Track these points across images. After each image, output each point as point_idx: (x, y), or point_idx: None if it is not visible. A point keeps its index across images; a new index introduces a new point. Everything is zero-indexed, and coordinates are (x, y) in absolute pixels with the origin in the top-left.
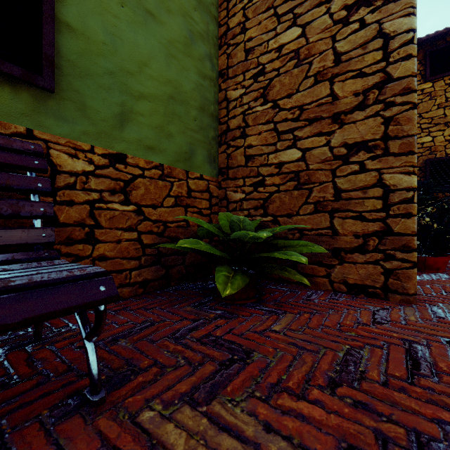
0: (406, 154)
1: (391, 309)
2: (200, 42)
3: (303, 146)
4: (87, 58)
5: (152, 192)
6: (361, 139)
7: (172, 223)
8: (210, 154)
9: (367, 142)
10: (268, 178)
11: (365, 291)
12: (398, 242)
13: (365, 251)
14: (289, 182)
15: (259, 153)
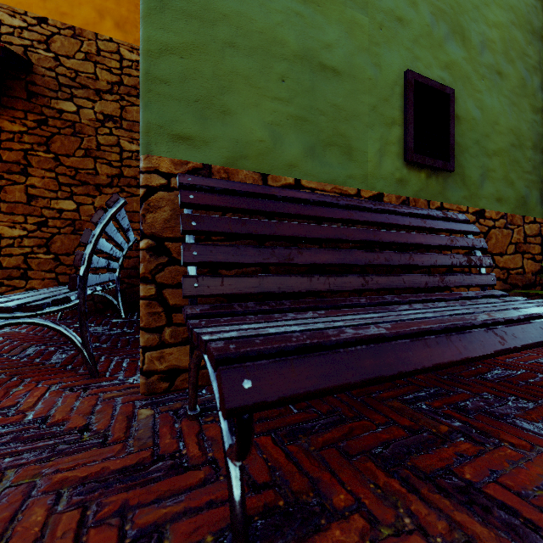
0: None
1: None
2: (532, 76)
3: None
4: (465, 137)
5: (499, 241)
6: None
7: (512, 270)
8: (541, 193)
9: None
10: None
11: None
12: None
13: None
14: None
15: None
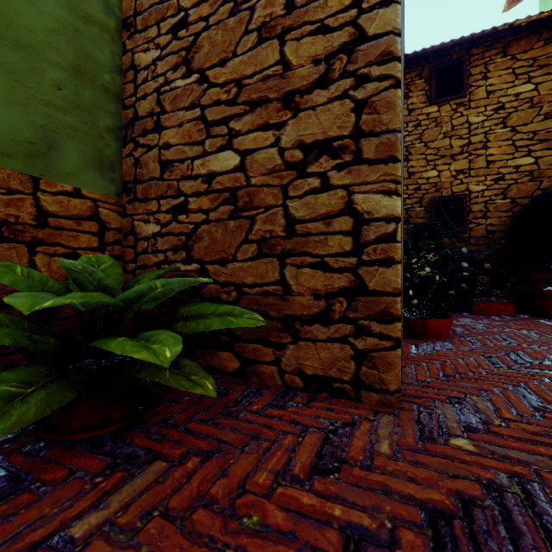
0: (386, 161)
1: (358, 423)
2: None
3: (242, 147)
4: None
5: None
6: (324, 136)
7: None
8: (101, 155)
9: (331, 141)
10: (192, 200)
11: (329, 387)
12: (374, 307)
13: (329, 321)
14: (222, 206)
15: (180, 158)
